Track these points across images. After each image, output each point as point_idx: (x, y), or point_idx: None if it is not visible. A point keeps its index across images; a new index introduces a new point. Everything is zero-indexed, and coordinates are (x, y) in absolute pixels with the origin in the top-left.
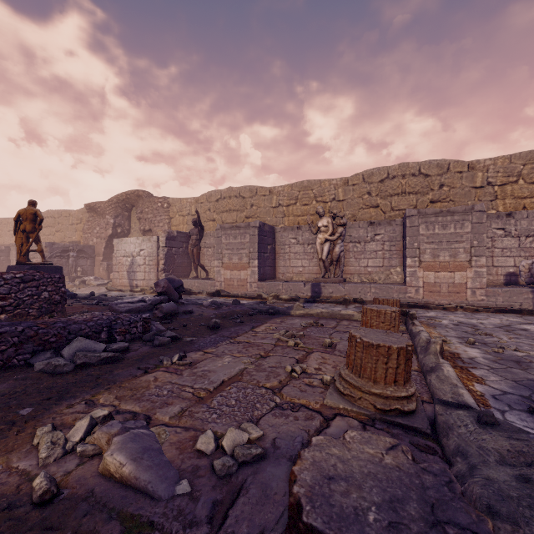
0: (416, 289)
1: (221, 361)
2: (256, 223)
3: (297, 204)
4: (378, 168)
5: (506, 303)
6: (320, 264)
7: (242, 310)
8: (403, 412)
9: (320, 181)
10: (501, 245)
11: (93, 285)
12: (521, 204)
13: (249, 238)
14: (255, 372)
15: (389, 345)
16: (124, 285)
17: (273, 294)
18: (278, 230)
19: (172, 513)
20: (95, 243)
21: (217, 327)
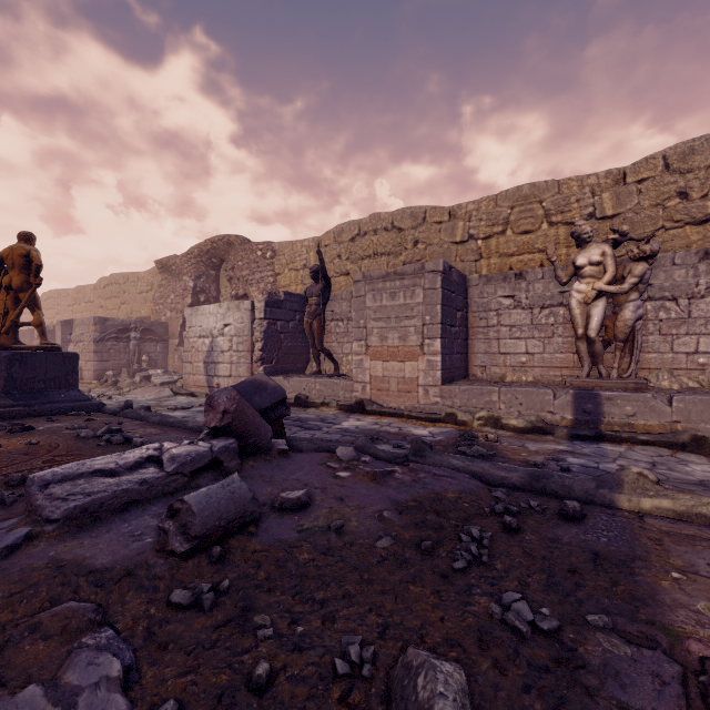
0: None
1: None
2: (437, 263)
3: (507, 232)
4: (708, 135)
5: None
6: (581, 347)
7: (465, 495)
8: None
9: (559, 182)
10: None
11: (154, 384)
12: None
13: (423, 295)
14: None
15: None
16: (200, 385)
17: (484, 415)
18: (473, 282)
19: None
20: (169, 318)
21: None
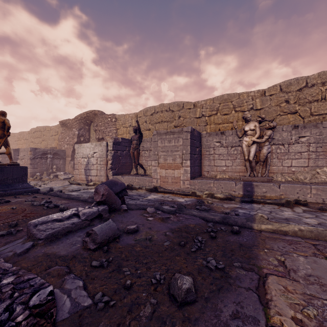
0: None
1: None
2: (188, 128)
3: (218, 114)
4: (296, 78)
5: None
6: (246, 164)
7: (197, 225)
8: None
9: (239, 94)
10: None
11: (60, 179)
12: None
13: (182, 141)
14: None
15: None
16: (82, 180)
17: (207, 193)
18: (203, 135)
19: None
20: (66, 148)
21: (190, 300)
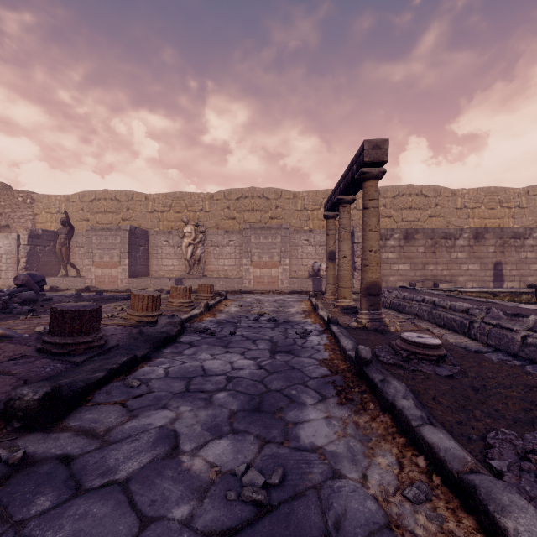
0: (249, 280)
1: None
2: (127, 226)
3: (171, 211)
4: (235, 188)
5: (299, 288)
6: (186, 263)
7: (100, 297)
8: (148, 322)
9: (191, 194)
10: (307, 251)
11: None
12: (321, 224)
13: (120, 239)
14: None
15: (144, 294)
16: None
17: (140, 288)
18: (151, 233)
19: (21, 338)
20: None
21: None
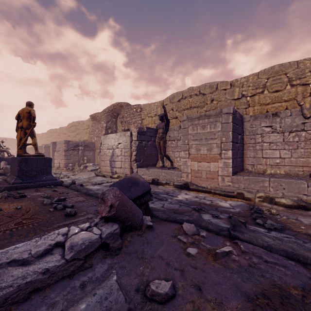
0: None
1: None
2: (229, 109)
3: (264, 92)
4: None
5: None
6: None
7: (307, 292)
8: None
9: (298, 62)
10: None
11: (88, 170)
12: None
13: (221, 126)
14: None
15: None
16: (107, 171)
17: (262, 195)
18: (246, 119)
19: None
20: (95, 140)
21: None
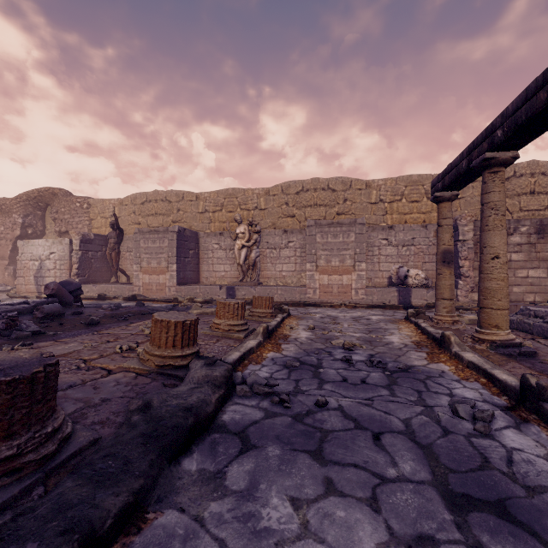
0: (314, 290)
1: (64, 346)
2: (175, 228)
3: (223, 210)
4: (294, 181)
5: (379, 300)
6: (239, 268)
7: (138, 311)
8: (175, 367)
9: (244, 190)
10: (385, 253)
11: None
12: (403, 219)
13: (168, 242)
14: (86, 351)
15: (169, 319)
16: (31, 292)
17: (188, 298)
18: (202, 236)
19: None
20: None
21: (94, 324)
